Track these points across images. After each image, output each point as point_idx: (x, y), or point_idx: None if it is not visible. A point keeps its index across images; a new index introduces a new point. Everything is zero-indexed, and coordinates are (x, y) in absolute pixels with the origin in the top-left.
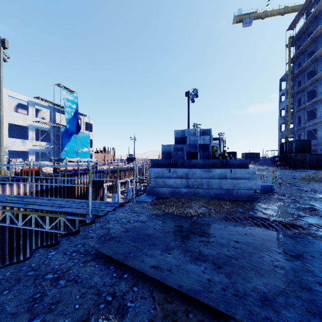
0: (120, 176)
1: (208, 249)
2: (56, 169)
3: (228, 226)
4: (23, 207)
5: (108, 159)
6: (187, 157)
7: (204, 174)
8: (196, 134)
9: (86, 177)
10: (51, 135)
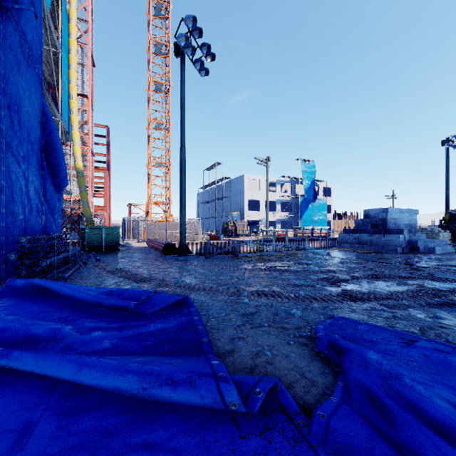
0: None
1: (330, 252)
2: (296, 235)
3: (348, 252)
4: (286, 246)
5: (351, 226)
6: (371, 227)
7: (368, 237)
8: (376, 212)
9: (318, 243)
10: (291, 206)
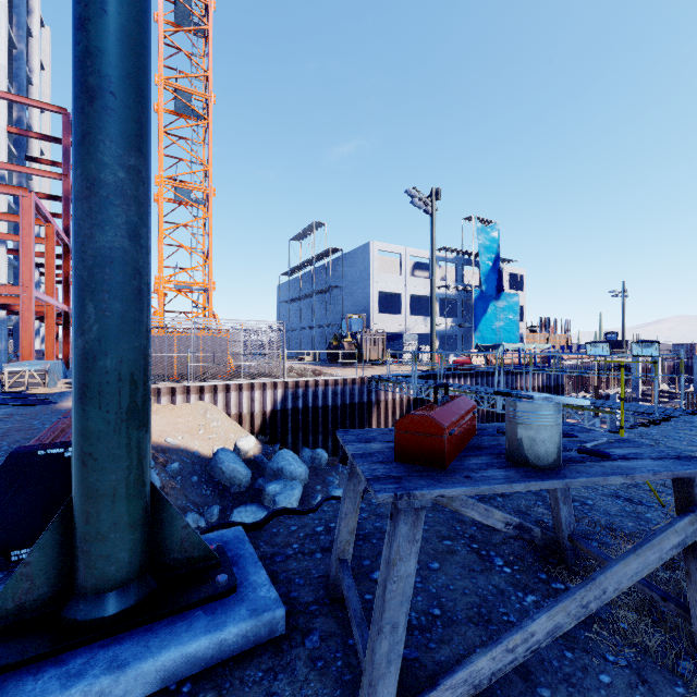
0: (586, 383)
1: None
2: (487, 362)
3: None
4: None
5: (555, 344)
6: None
7: None
8: None
9: (533, 379)
10: (457, 306)
